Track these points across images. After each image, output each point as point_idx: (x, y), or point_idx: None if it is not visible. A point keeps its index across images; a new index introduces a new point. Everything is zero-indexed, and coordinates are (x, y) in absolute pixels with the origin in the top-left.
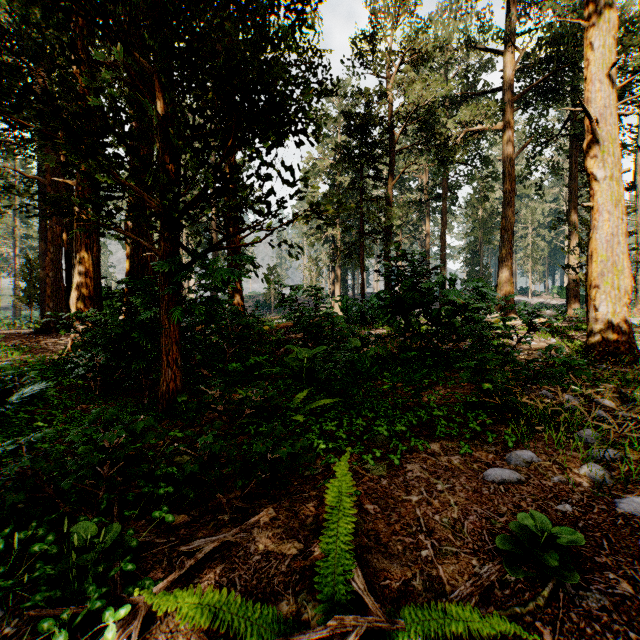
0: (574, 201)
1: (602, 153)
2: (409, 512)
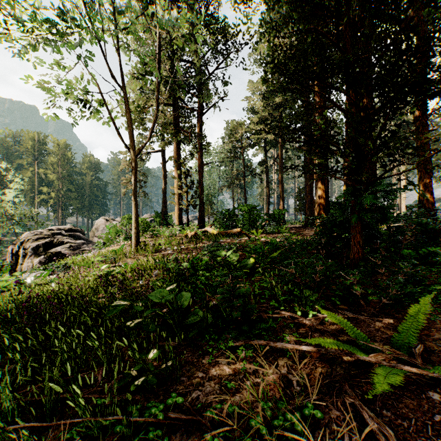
0: None
1: None
2: None
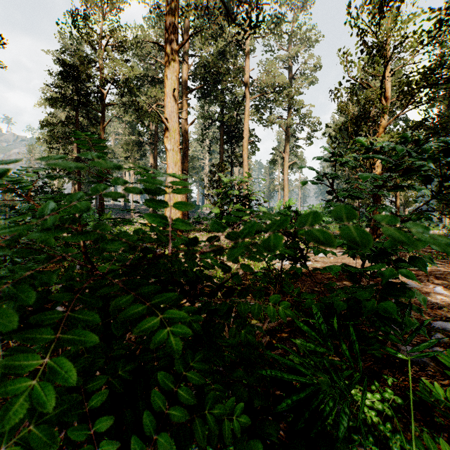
0: (222, 159)
1: (170, 136)
2: None
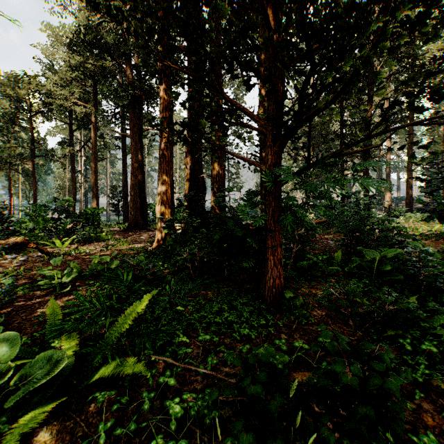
0: None
1: None
2: None
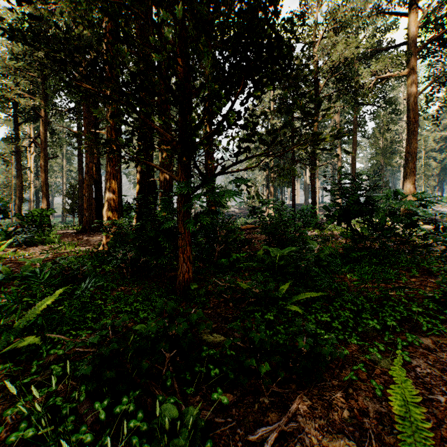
0: None
1: None
2: (444, 414)
